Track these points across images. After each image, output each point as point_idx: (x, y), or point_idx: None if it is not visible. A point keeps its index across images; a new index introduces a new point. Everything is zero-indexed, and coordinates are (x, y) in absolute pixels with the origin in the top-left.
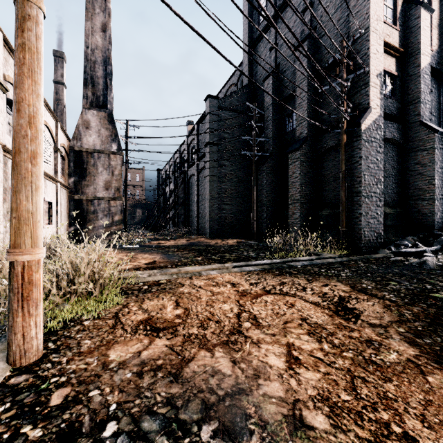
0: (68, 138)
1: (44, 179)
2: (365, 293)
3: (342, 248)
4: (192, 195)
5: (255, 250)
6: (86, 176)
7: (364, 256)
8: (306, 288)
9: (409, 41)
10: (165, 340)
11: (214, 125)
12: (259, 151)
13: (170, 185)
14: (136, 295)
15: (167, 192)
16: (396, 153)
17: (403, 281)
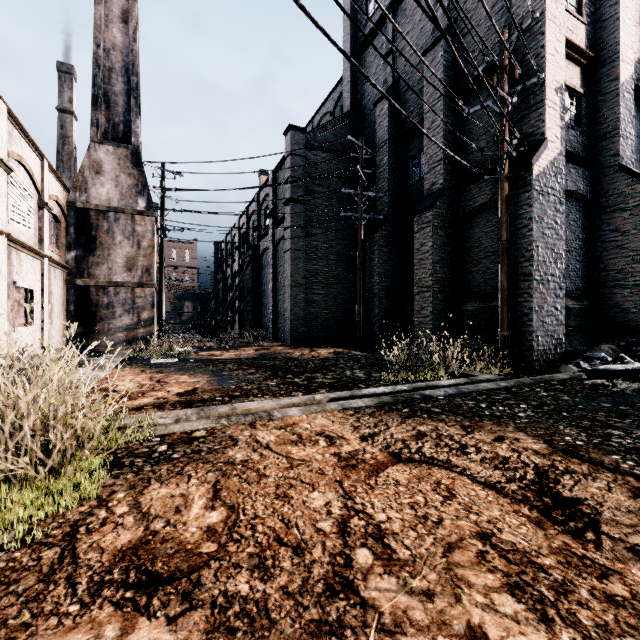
0: (66, 187)
1: (16, 251)
2: (579, 459)
3: (502, 363)
4: (265, 280)
5: (363, 367)
6: (96, 248)
7: (541, 377)
8: (466, 448)
9: (601, 41)
10: (161, 625)
11: (298, 172)
12: (367, 213)
13: (233, 266)
14: (137, 471)
15: (228, 277)
16: (582, 214)
17: (632, 428)
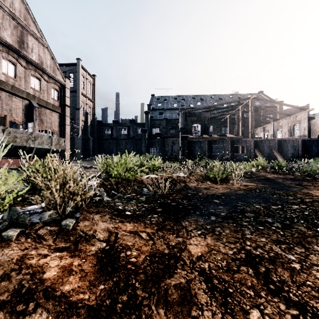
0: None
1: None
2: None
3: (75, 159)
4: None
5: None
6: None
7: None
8: None
9: (86, 119)
10: None
11: None
12: None
13: None
14: None
15: None
16: (84, 141)
17: None
